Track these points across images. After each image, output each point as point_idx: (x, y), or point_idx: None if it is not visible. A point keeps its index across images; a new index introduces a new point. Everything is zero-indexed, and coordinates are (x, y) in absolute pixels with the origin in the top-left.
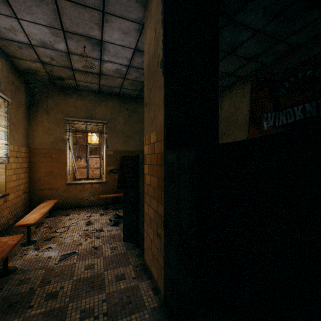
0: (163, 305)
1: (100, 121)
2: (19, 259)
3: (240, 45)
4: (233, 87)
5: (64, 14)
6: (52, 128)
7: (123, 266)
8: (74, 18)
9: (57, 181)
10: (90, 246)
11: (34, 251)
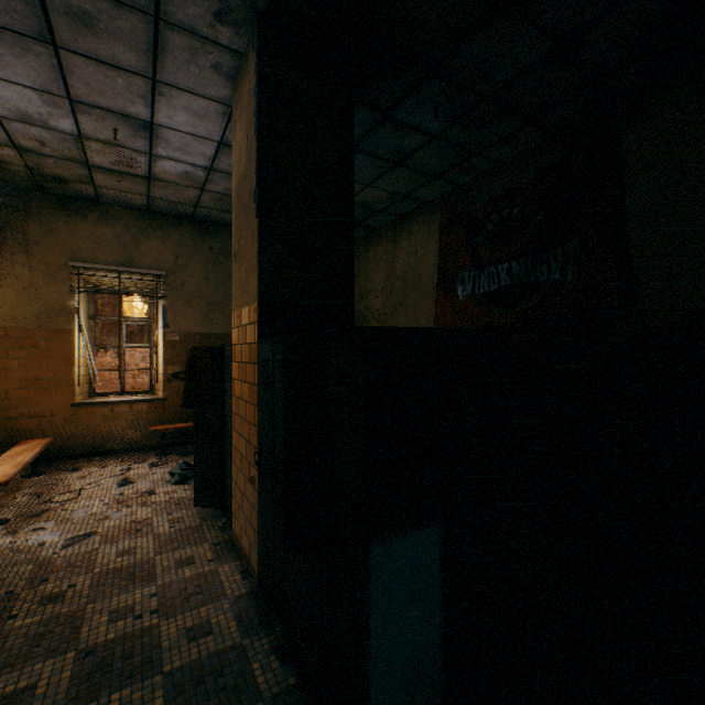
0: (256, 590)
1: (151, 272)
2: None
3: (412, 154)
4: (414, 219)
5: (75, 74)
6: (40, 284)
7: (193, 546)
8: (96, 83)
9: (50, 399)
10: (128, 520)
11: (6, 536)
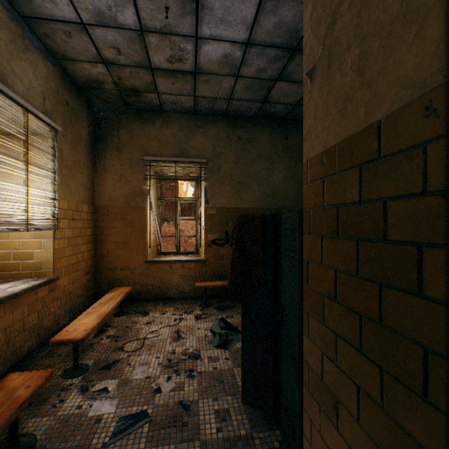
0: None
1: (196, 160)
2: (49, 413)
3: None
4: None
5: None
6: (126, 175)
7: None
8: None
9: (132, 257)
10: (175, 397)
11: (78, 393)
